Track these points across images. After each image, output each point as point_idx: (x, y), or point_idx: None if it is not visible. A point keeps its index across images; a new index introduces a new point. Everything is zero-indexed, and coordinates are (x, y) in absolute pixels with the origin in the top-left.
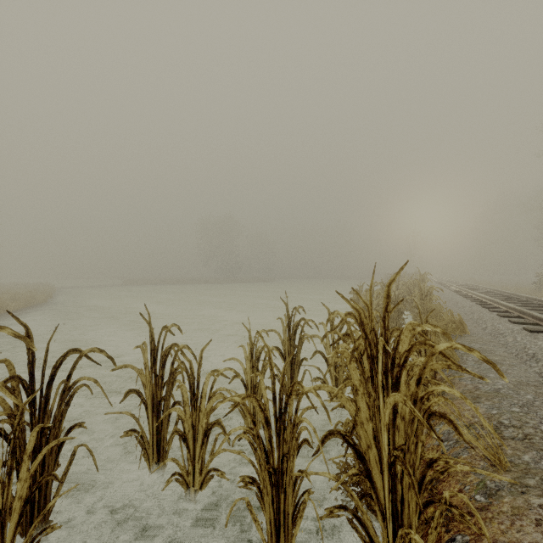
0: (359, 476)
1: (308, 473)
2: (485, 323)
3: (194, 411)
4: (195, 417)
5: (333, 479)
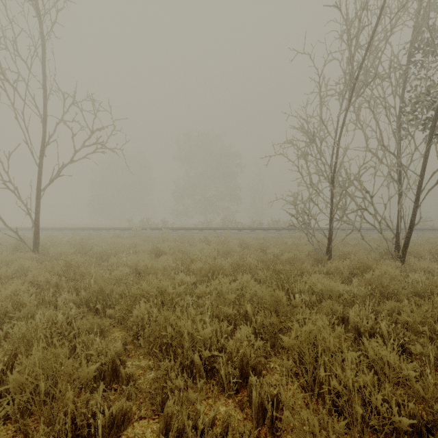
0: None
1: None
2: None
3: None
4: None
5: None
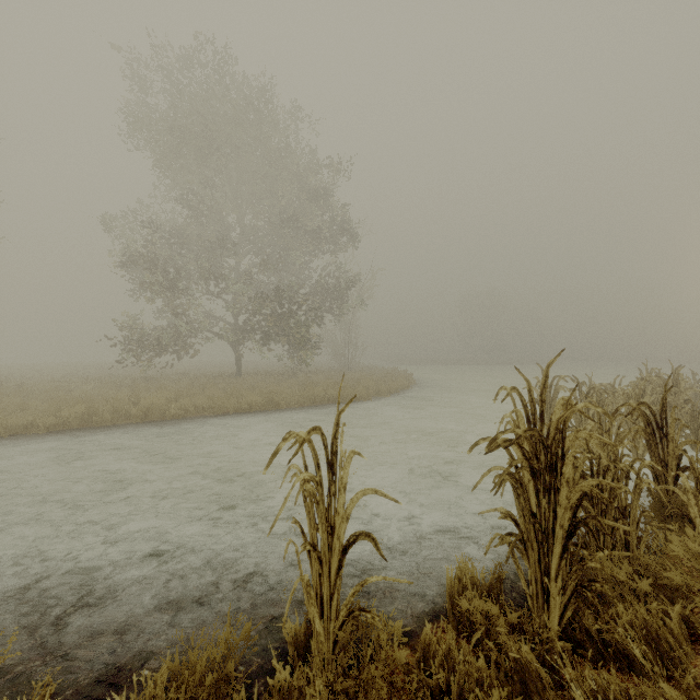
0: None
1: None
2: None
3: None
4: None
5: None
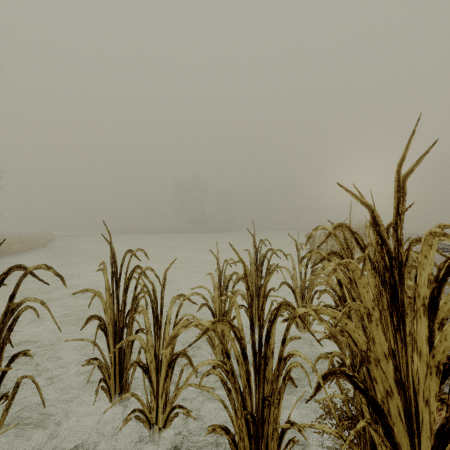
0: (351, 421)
1: (302, 427)
2: (440, 261)
3: (157, 339)
4: (158, 346)
5: (334, 435)
